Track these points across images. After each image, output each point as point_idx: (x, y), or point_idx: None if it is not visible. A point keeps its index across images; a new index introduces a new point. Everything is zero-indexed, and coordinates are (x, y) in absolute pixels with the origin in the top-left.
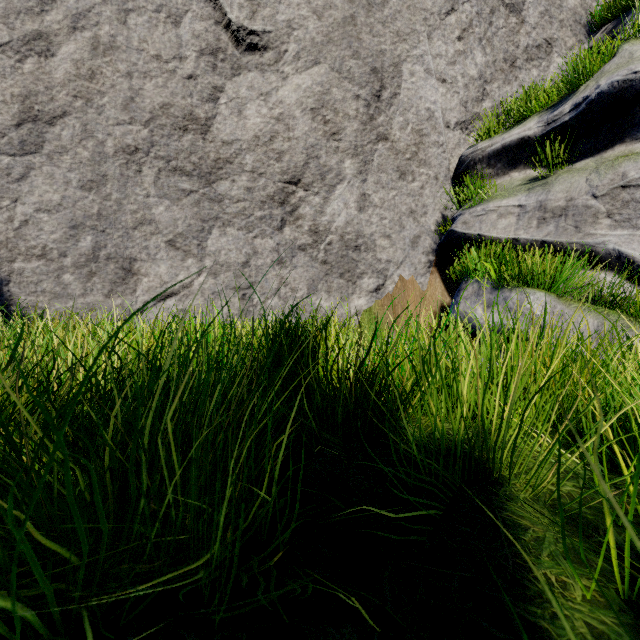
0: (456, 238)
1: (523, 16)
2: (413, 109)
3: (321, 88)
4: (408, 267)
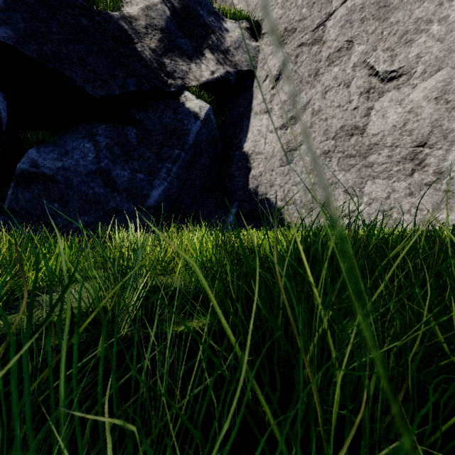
0: None
1: None
2: None
3: (443, 83)
4: None
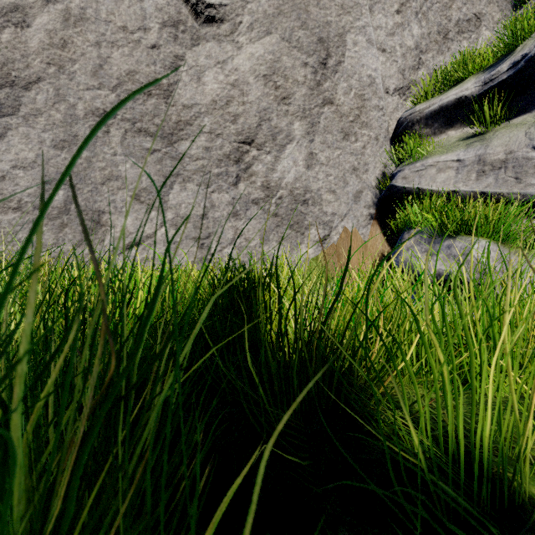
0: (396, 192)
1: None
2: (356, 76)
3: (272, 56)
4: (351, 219)
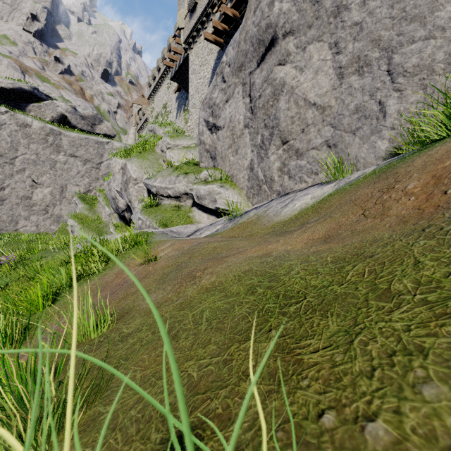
0: None
1: (100, 169)
2: (71, 192)
3: (51, 190)
4: None
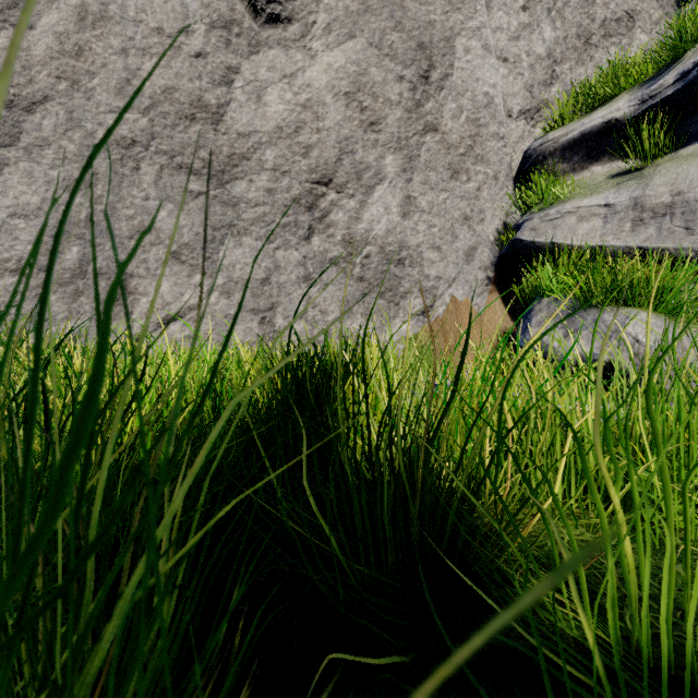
0: (522, 249)
1: None
2: (468, 94)
3: (357, 68)
4: (462, 285)
